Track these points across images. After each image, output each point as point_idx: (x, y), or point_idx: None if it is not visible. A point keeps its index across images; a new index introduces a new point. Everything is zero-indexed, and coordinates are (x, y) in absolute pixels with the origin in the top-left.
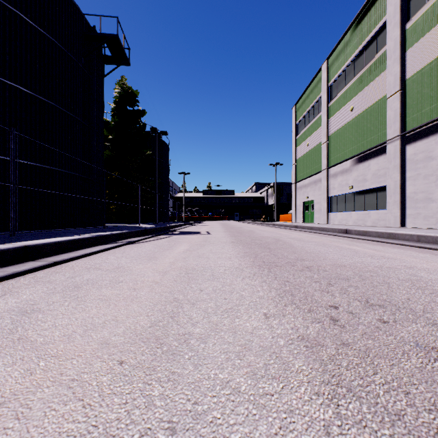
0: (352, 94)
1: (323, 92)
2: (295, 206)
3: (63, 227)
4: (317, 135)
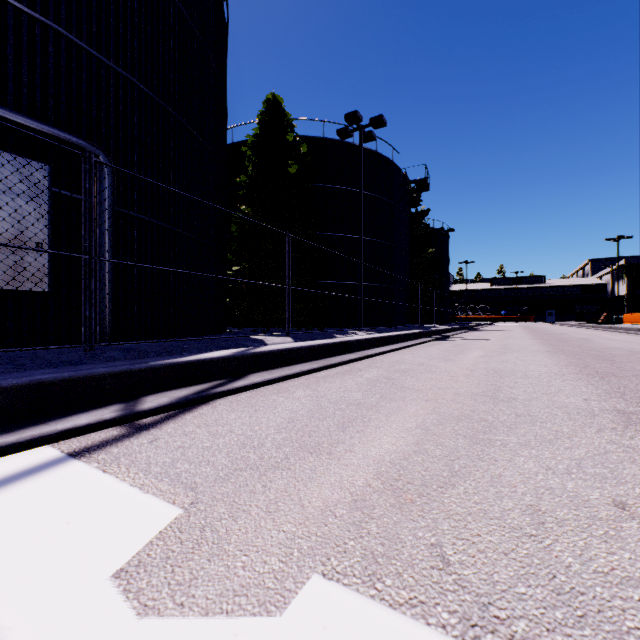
0: None
1: None
2: None
3: (392, 326)
4: None
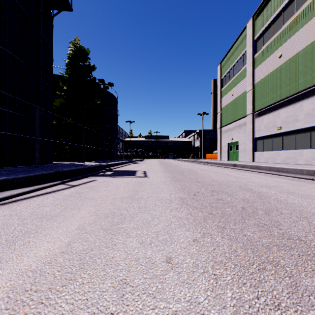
0: (280, 42)
1: (248, 46)
2: (220, 147)
3: None
4: (241, 85)
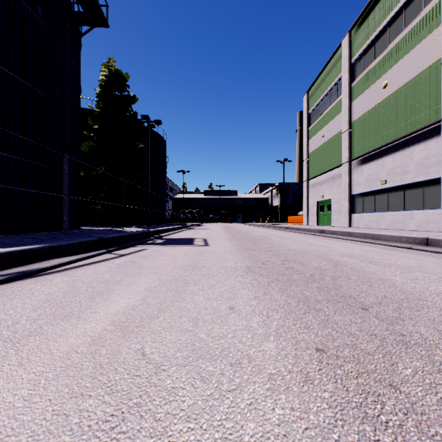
0: (385, 67)
1: (344, 71)
2: (307, 206)
3: (6, 233)
4: (335, 124)
